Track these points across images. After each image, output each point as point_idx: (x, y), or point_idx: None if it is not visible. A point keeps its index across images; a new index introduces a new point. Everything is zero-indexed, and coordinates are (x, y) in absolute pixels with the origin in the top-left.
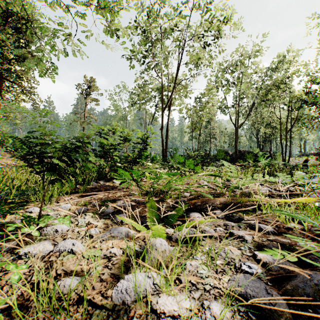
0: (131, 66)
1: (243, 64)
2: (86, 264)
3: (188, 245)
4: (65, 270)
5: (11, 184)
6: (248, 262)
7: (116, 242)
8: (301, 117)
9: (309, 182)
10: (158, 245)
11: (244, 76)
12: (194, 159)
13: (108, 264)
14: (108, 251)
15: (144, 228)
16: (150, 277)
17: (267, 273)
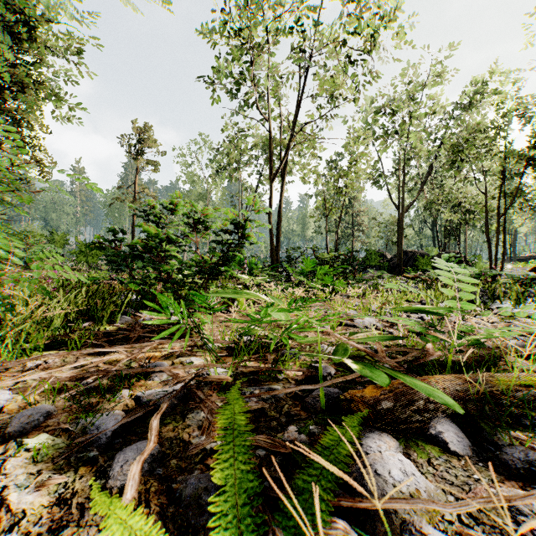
0: (215, 99)
1: (412, 99)
2: None
3: None
4: None
5: None
6: None
7: None
8: (522, 190)
9: None
10: None
11: (413, 123)
12: (330, 266)
13: None
14: None
15: None
16: None
17: None
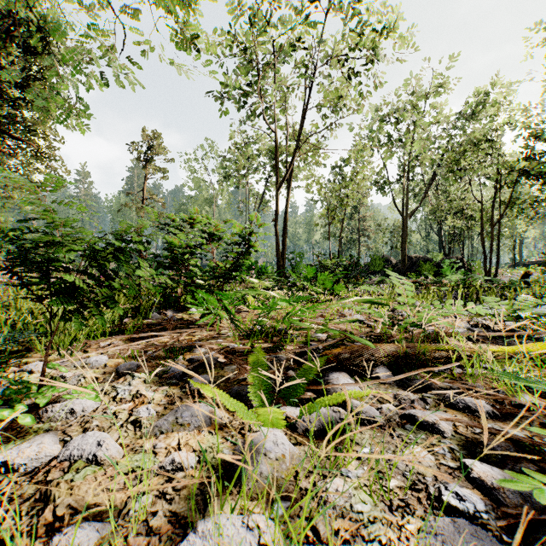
0: (223, 111)
1: (416, 108)
2: (121, 488)
3: (328, 442)
4: (73, 507)
5: (1, 317)
6: (453, 484)
7: (187, 436)
8: (517, 199)
9: (543, 314)
10: (269, 444)
11: (417, 129)
12: (332, 271)
13: (166, 489)
14: (168, 458)
15: (243, 407)
16: (252, 528)
17: (496, 511)
